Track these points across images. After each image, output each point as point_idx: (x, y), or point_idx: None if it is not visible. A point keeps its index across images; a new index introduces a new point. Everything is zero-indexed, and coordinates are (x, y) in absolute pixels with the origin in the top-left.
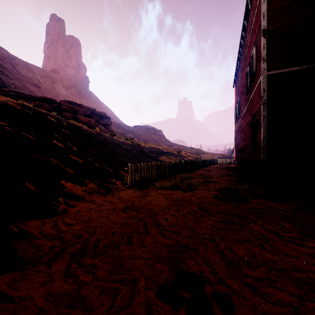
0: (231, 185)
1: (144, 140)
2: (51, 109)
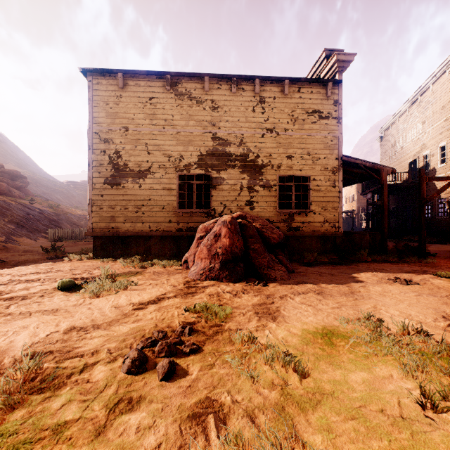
0: None
1: (81, 202)
2: None
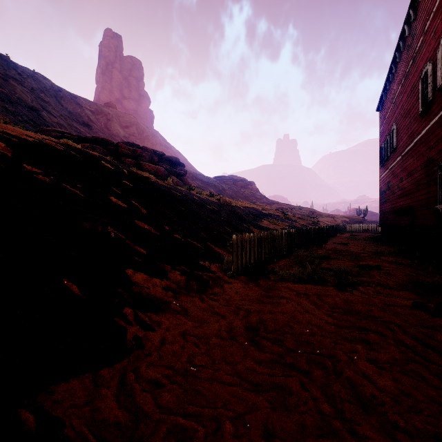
0: (417, 275)
1: (231, 196)
2: (106, 154)
